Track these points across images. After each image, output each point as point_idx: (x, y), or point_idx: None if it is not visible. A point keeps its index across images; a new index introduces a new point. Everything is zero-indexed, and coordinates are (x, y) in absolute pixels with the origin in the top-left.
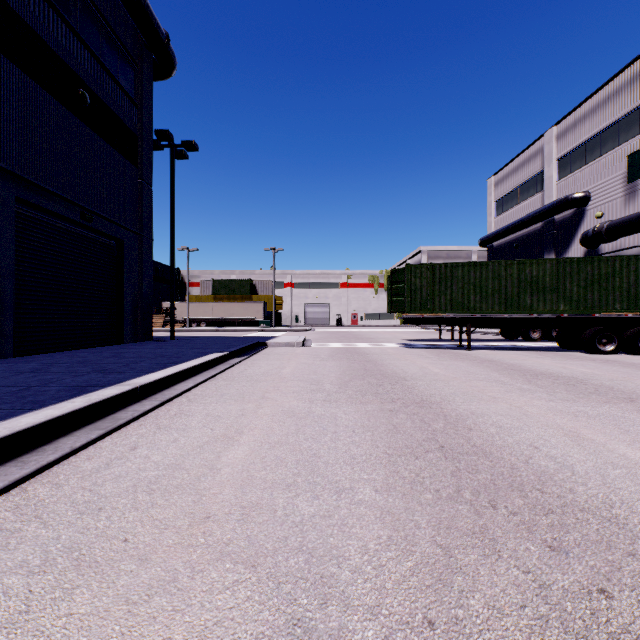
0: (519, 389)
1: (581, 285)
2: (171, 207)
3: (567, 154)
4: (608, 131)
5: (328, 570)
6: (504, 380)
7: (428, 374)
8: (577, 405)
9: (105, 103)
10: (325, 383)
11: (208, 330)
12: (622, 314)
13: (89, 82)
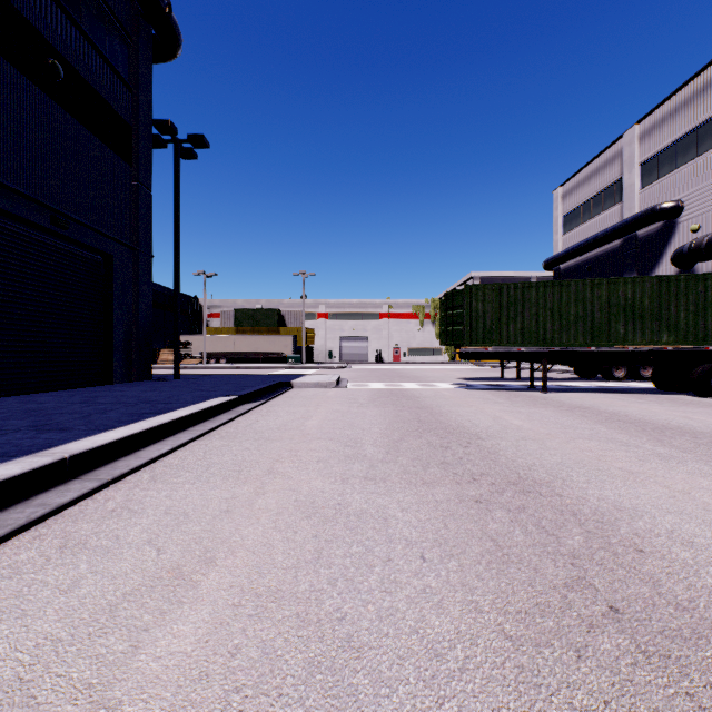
0: (656, 455)
1: (690, 310)
2: (175, 217)
3: (653, 157)
4: (706, 126)
5: None
6: (622, 439)
7: (508, 428)
8: None
9: (87, 81)
10: (366, 444)
11: (227, 367)
12: None
13: (64, 51)
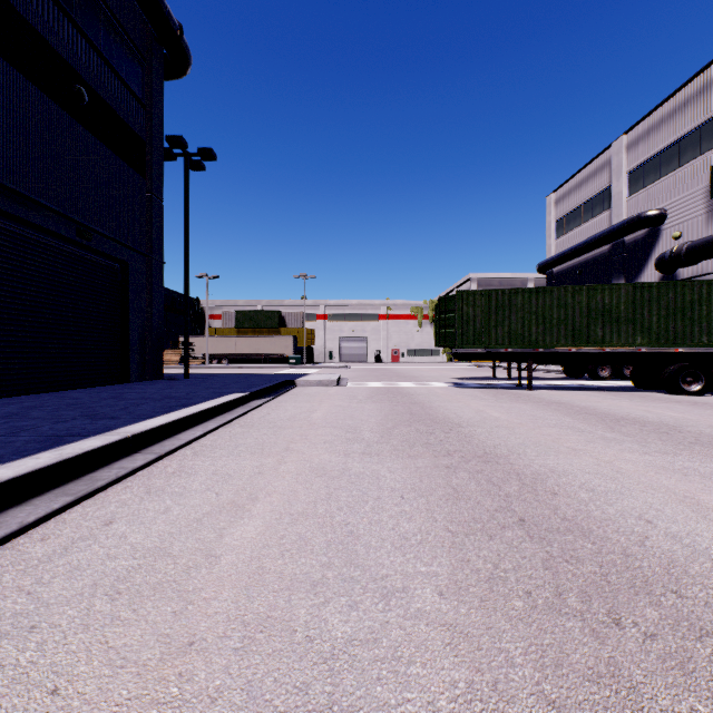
0: (602, 438)
1: (662, 314)
2: (185, 225)
3: (639, 166)
4: (687, 139)
5: None
6: (580, 427)
7: (487, 419)
8: (681, 460)
9: (107, 102)
10: (364, 430)
11: (230, 367)
12: (710, 348)
13: (87, 77)
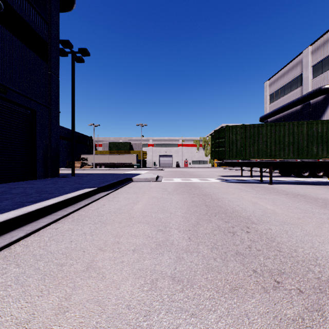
0: None
1: None
2: (72, 91)
3: (319, 62)
4: None
5: None
6: None
7: (267, 212)
8: None
9: (19, 14)
10: (172, 228)
11: (104, 170)
12: None
13: None
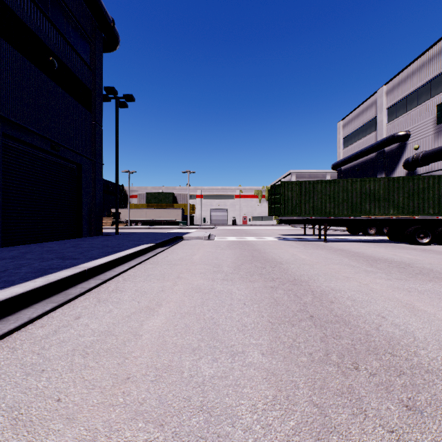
0: (364, 271)
1: (405, 196)
2: (116, 141)
3: (393, 105)
4: (423, 88)
5: (224, 429)
6: (353, 264)
7: (298, 259)
8: (409, 283)
9: (68, 67)
10: (224, 266)
11: (143, 228)
12: (434, 216)
13: (57, 52)
